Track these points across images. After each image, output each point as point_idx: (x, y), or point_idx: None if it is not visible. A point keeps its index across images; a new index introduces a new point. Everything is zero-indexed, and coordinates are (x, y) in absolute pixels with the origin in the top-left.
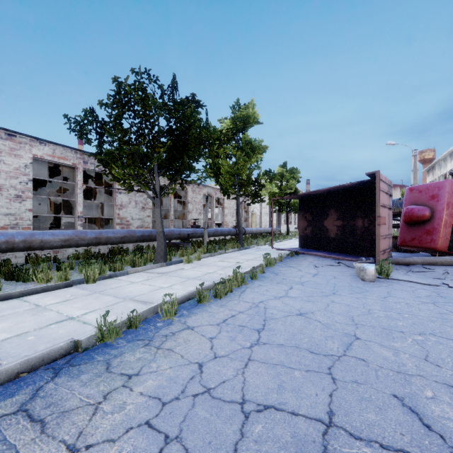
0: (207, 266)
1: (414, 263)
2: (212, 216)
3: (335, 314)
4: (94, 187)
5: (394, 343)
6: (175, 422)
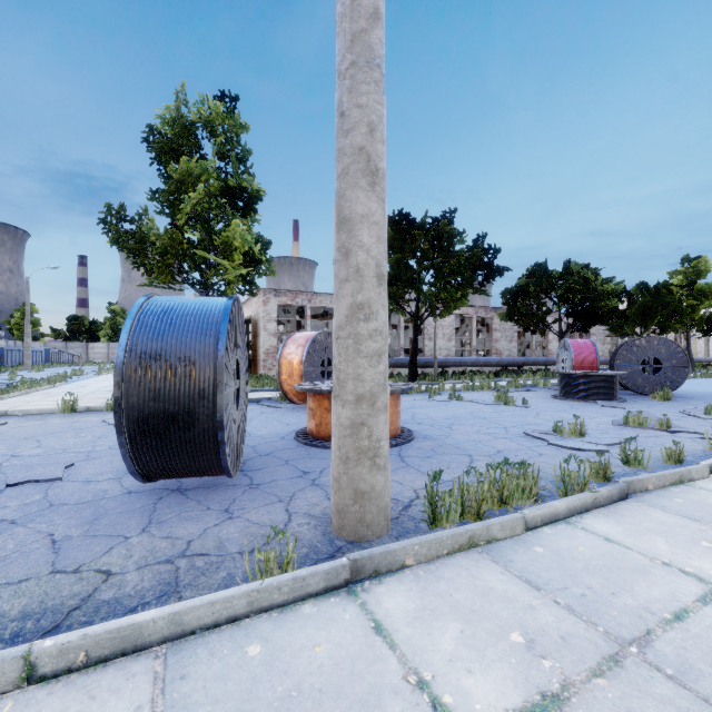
0: None
1: None
2: None
3: None
4: None
5: None
6: (707, 381)
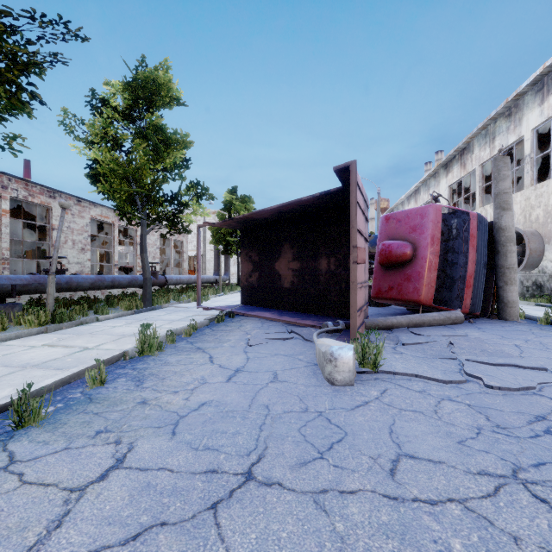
0: None
1: (398, 326)
2: (112, 256)
3: None
4: None
5: None
6: None
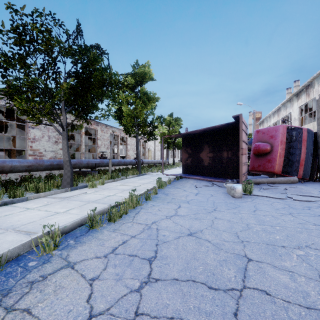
0: (109, 190)
1: (262, 183)
2: (118, 150)
3: (222, 231)
4: (9, 123)
5: (284, 262)
6: None
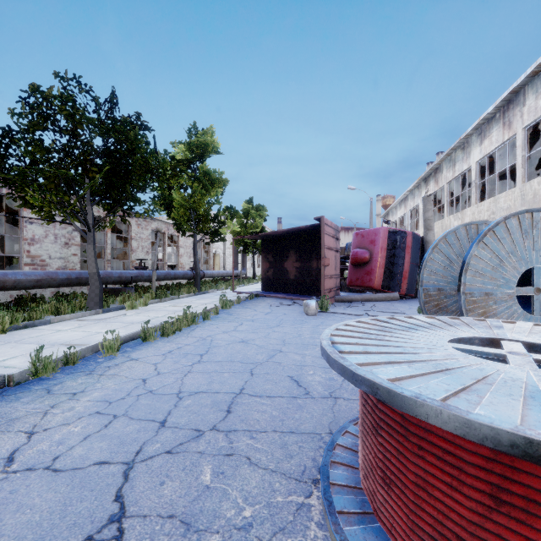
0: (156, 311)
1: (355, 300)
2: (164, 256)
3: (272, 339)
4: None
5: (306, 351)
6: (122, 409)
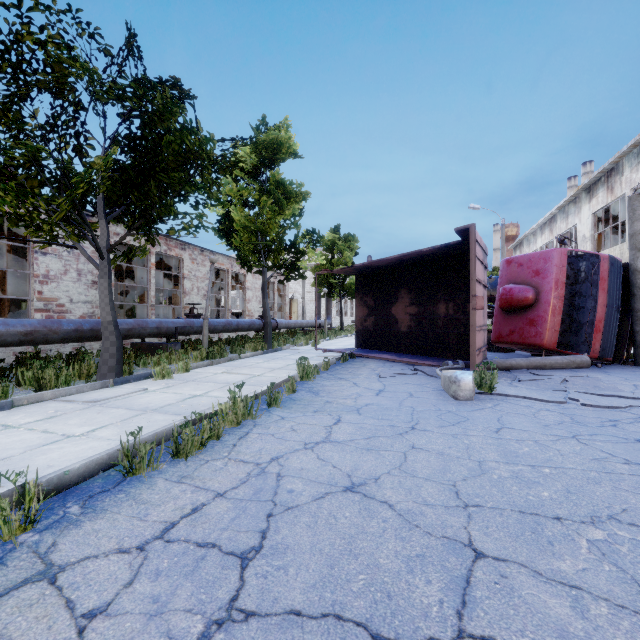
0: (197, 383)
1: (517, 367)
2: (226, 301)
3: (422, 481)
4: None
5: (559, 562)
6: None
